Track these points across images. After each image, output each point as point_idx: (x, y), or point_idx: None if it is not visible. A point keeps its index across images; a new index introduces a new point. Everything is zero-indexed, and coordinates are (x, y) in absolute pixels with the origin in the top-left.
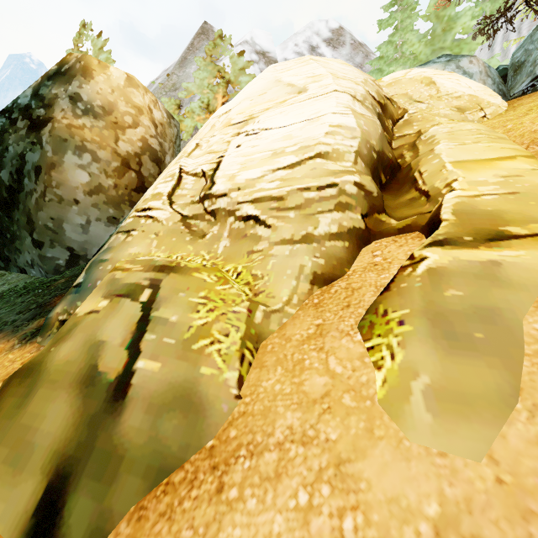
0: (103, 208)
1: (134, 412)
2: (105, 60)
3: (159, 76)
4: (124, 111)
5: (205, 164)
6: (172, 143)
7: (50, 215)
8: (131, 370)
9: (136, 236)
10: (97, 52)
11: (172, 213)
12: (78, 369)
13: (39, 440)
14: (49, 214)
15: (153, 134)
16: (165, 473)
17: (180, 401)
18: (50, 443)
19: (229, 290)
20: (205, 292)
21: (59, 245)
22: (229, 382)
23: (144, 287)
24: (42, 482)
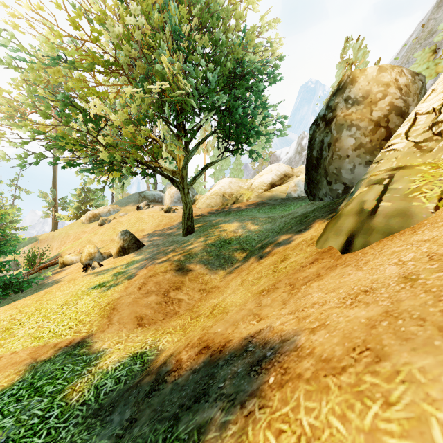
0: (363, 157)
1: (379, 218)
2: (362, 55)
3: (412, 33)
4: (376, 91)
5: (436, 102)
6: (416, 95)
7: (335, 167)
8: (377, 206)
9: (383, 163)
10: (355, 53)
11: (407, 143)
12: (355, 210)
13: (343, 229)
14: (334, 166)
15: (398, 97)
16: (391, 234)
17: (400, 214)
18: (347, 229)
19: (438, 171)
20: (421, 174)
21: (338, 182)
22: (428, 208)
23: (385, 178)
24: (346, 237)
